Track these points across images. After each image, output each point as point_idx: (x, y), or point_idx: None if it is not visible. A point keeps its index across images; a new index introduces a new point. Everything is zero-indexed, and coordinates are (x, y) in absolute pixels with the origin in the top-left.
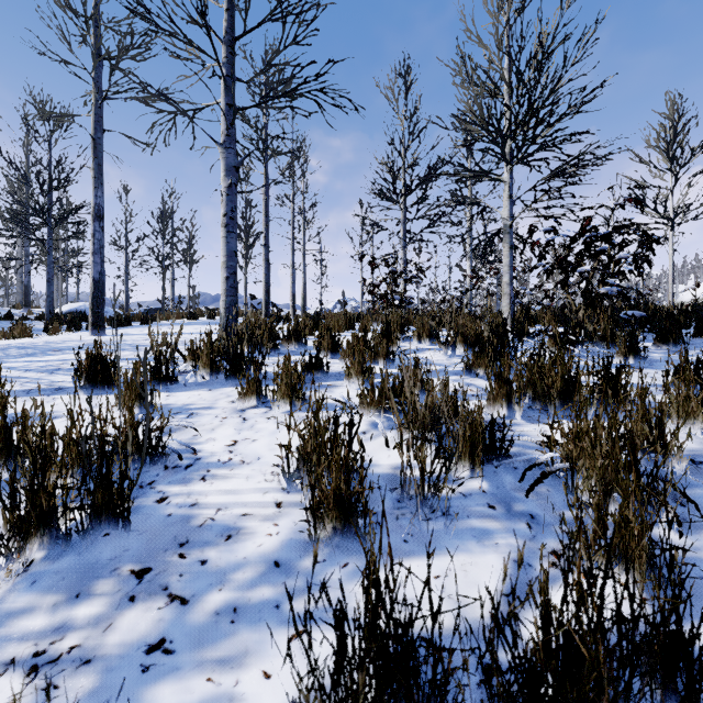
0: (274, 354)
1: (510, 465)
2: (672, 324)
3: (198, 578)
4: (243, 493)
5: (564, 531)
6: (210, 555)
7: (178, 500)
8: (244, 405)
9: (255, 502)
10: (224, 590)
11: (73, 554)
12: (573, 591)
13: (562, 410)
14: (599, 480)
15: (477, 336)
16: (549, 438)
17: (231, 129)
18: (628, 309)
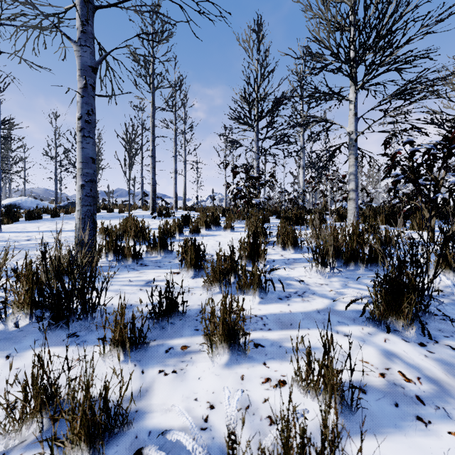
0: (135, 266)
1: None
2: None
3: None
4: None
5: None
6: None
7: None
8: (14, 435)
9: None
10: None
11: None
12: None
13: None
14: None
15: (350, 251)
16: None
17: (86, 25)
18: None
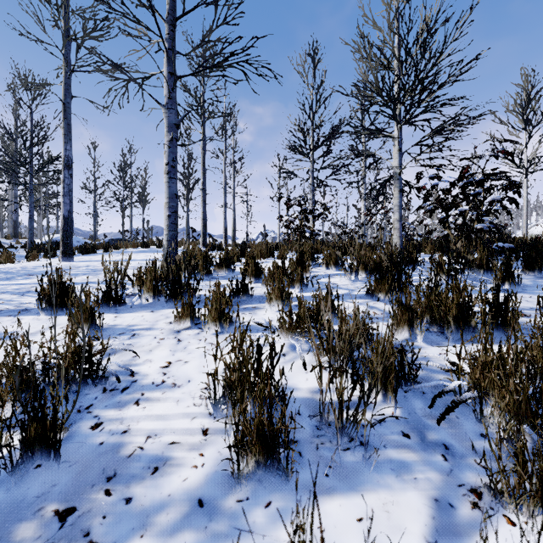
0: (207, 278)
1: (418, 389)
2: (537, 254)
3: (121, 520)
4: (172, 419)
5: (479, 464)
6: (135, 491)
7: (111, 426)
8: (179, 327)
9: (183, 429)
10: (146, 536)
11: (1, 489)
12: (501, 540)
13: (458, 333)
14: (514, 416)
15: (375, 264)
16: (453, 365)
17: (172, 93)
18: (497, 241)
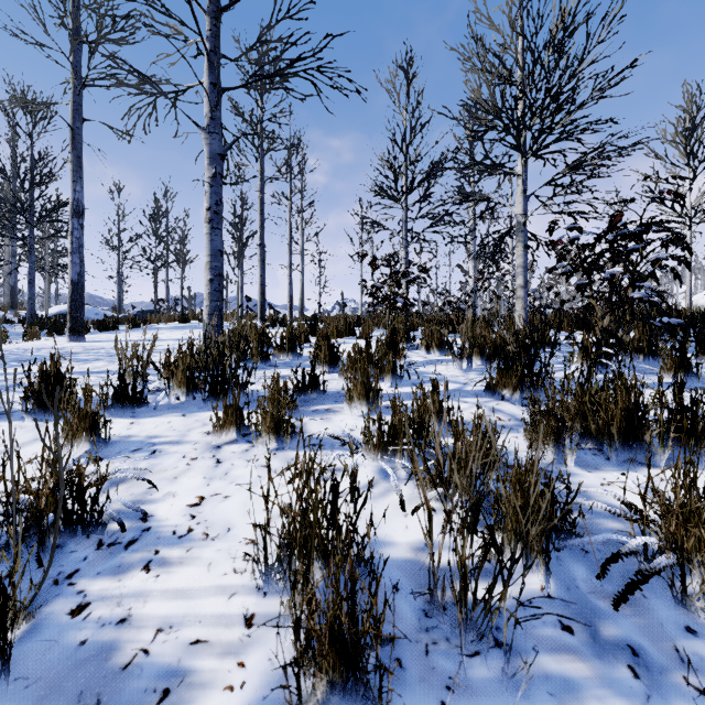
0: (264, 366)
1: (577, 546)
2: None
3: None
4: (199, 597)
5: (692, 685)
6: None
7: (102, 610)
8: (220, 440)
9: (214, 615)
10: None
11: None
12: None
13: (624, 451)
14: None
15: (495, 347)
16: (630, 507)
17: (215, 111)
18: (658, 315)
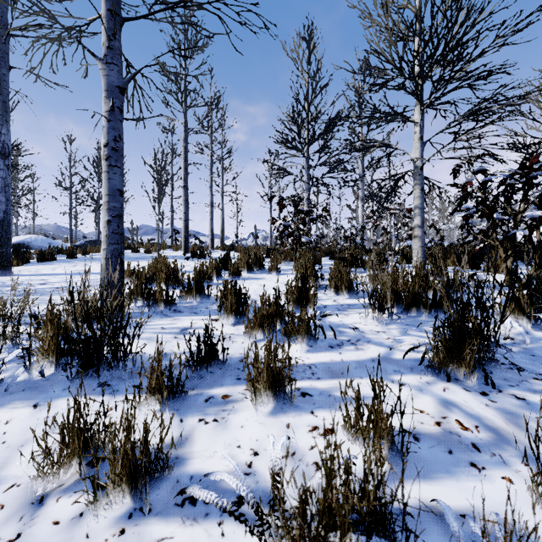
0: (168, 312)
1: None
2: None
3: None
4: None
5: None
6: None
7: None
8: (51, 479)
9: None
10: None
11: None
12: None
13: None
14: None
15: (412, 295)
16: None
17: (113, 40)
18: None
